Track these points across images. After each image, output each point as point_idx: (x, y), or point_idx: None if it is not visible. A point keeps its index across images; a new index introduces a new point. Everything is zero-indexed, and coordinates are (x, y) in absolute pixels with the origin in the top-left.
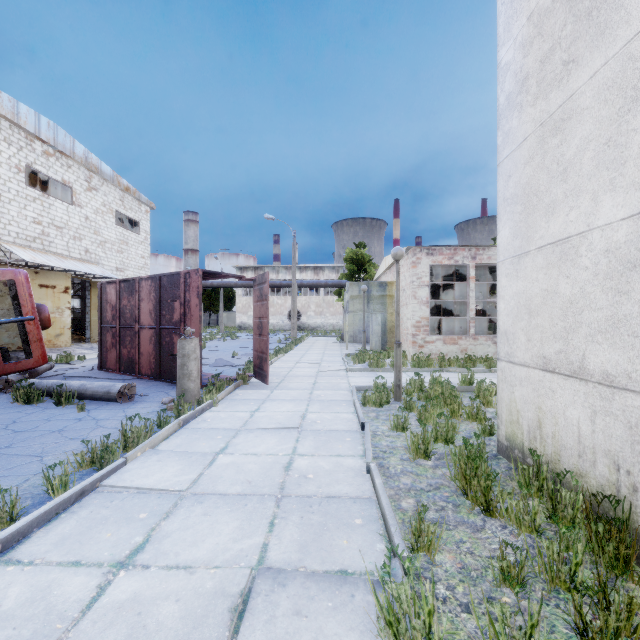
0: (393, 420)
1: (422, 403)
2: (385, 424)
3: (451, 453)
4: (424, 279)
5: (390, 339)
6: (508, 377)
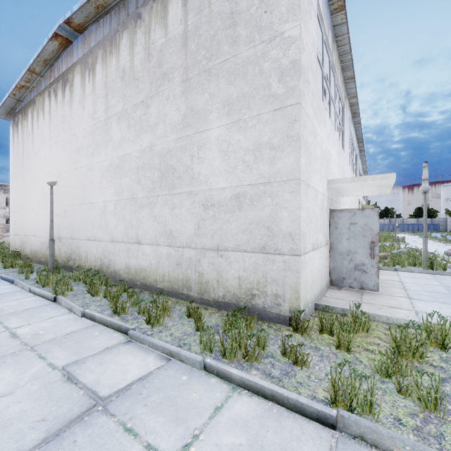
0: None
1: None
2: None
3: None
4: (2, 205)
5: None
6: (11, 238)
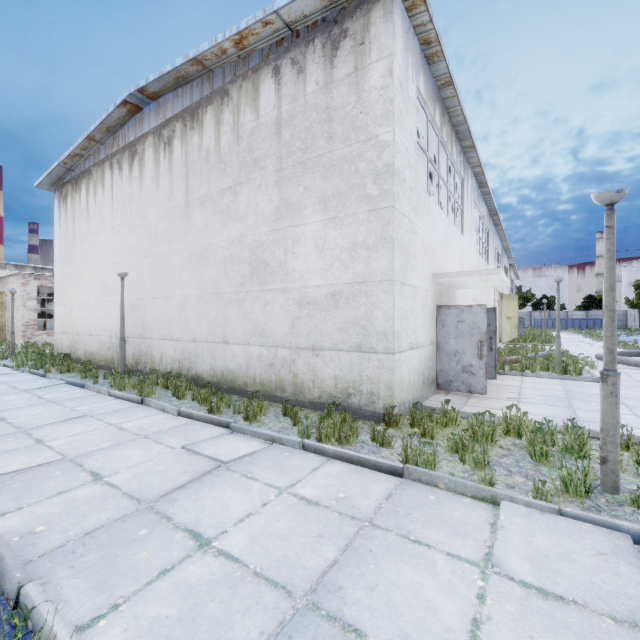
0: (12, 359)
1: (27, 353)
2: (8, 362)
3: (35, 357)
4: (33, 295)
5: (1, 336)
6: (57, 338)
